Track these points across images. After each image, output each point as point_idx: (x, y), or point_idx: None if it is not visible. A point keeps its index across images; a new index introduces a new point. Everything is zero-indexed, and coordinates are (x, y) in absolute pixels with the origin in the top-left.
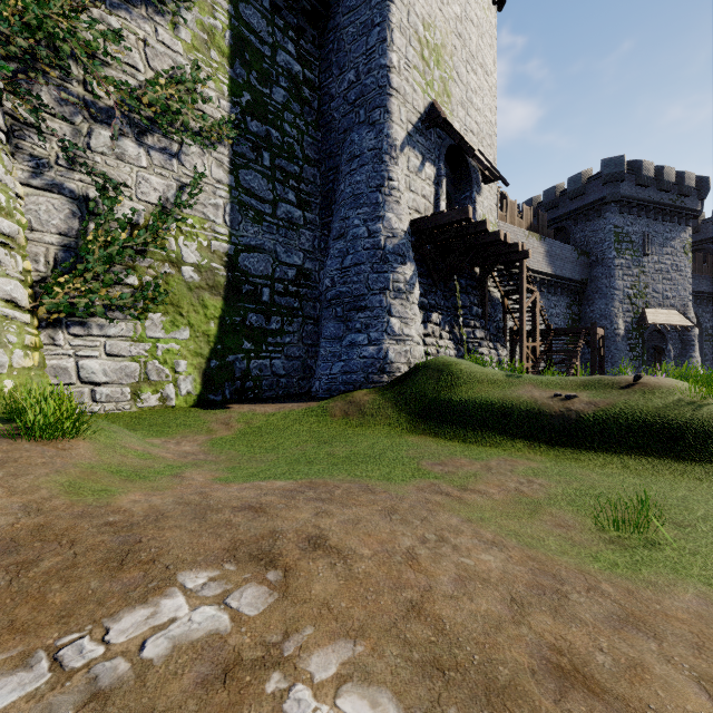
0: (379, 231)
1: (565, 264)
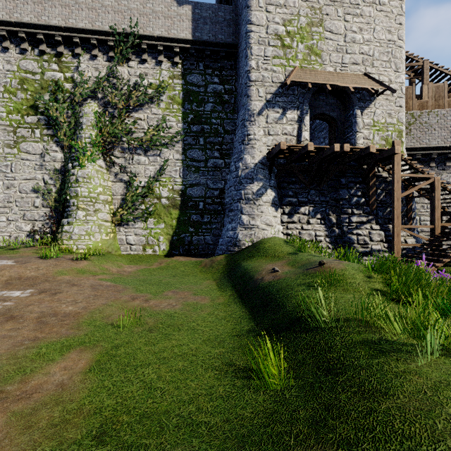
0: (239, 167)
1: None
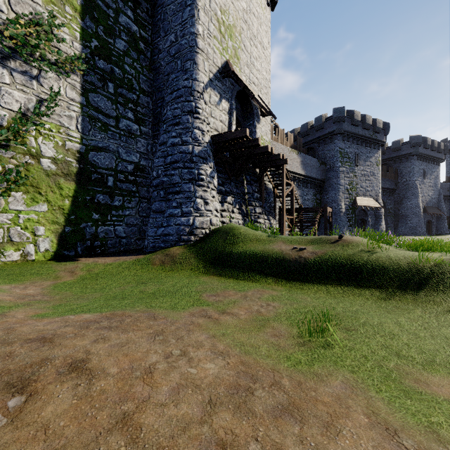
0: (189, 141)
1: (312, 169)
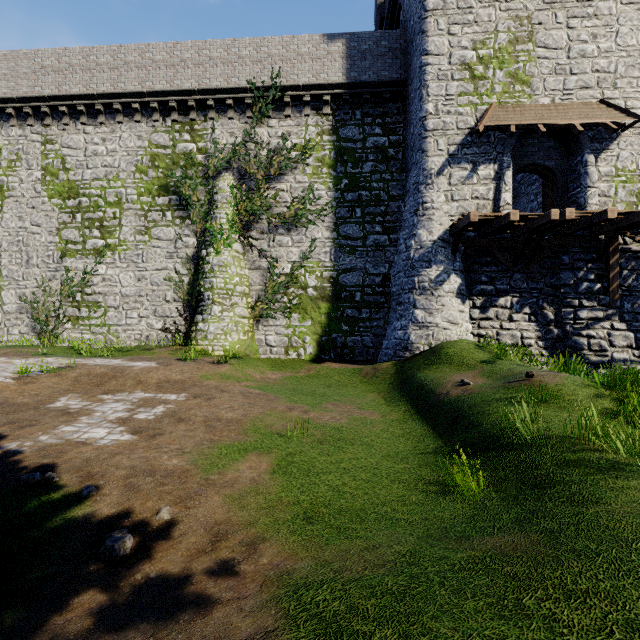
0: (411, 246)
1: None
